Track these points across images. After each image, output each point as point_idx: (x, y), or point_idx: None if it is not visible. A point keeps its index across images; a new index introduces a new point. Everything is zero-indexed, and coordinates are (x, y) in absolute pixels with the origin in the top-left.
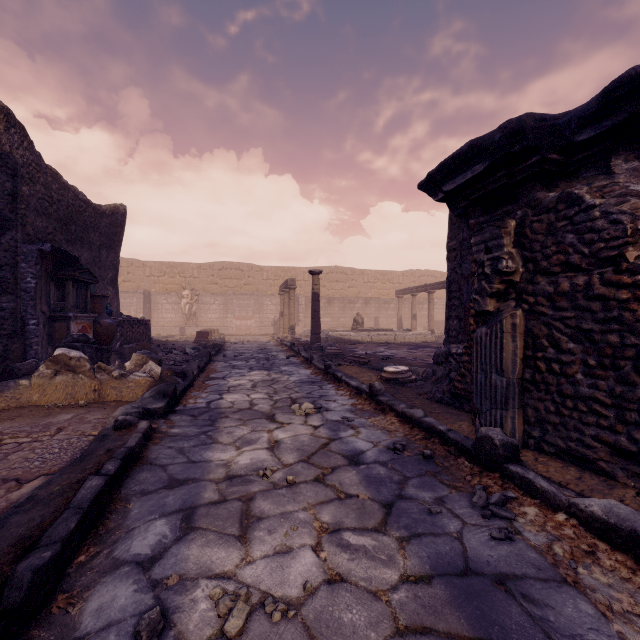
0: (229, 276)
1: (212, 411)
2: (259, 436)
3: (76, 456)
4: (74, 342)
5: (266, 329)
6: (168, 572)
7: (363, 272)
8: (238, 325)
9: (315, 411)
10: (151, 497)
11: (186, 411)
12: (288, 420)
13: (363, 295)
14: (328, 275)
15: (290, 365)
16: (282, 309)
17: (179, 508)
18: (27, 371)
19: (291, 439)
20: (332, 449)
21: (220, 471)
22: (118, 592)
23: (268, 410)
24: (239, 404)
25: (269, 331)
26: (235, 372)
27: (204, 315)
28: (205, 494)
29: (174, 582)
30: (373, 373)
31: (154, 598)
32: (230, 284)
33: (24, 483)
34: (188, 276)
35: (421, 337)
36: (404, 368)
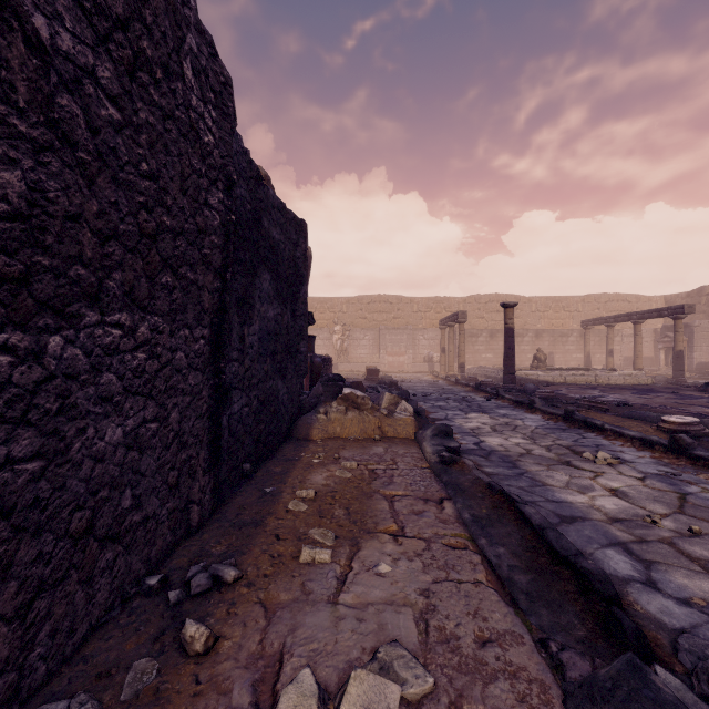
0: (378, 310)
1: (494, 453)
2: (588, 483)
3: (441, 485)
4: (330, 381)
5: (420, 366)
6: (681, 594)
7: (530, 299)
8: (390, 362)
9: (618, 461)
10: (563, 529)
11: (468, 451)
12: (596, 469)
13: (530, 327)
14: (487, 305)
15: (504, 408)
16: (443, 345)
17: (608, 542)
18: (303, 406)
19: (630, 489)
20: (697, 504)
21: (597, 513)
22: (659, 602)
23: (555, 456)
24: (512, 448)
25: (423, 368)
26: (451, 414)
27: (354, 351)
28: (614, 532)
29: (701, 603)
30: (638, 422)
31: (700, 612)
32: (379, 318)
33: (439, 503)
34: (337, 311)
35: (631, 378)
36: (693, 419)
